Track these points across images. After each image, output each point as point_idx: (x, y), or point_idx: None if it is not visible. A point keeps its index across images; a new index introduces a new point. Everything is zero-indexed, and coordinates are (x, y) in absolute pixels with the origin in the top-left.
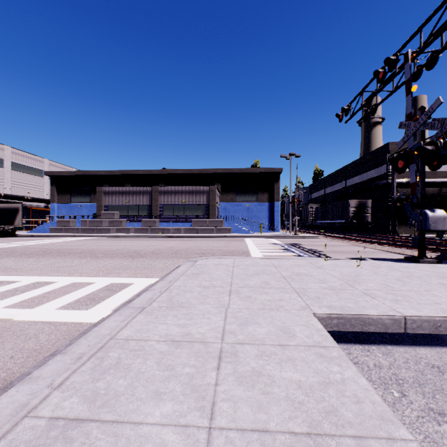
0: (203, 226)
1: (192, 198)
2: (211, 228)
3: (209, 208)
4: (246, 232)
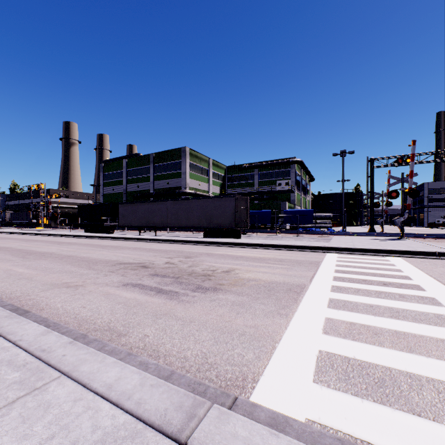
0: None
1: None
2: None
3: None
4: None
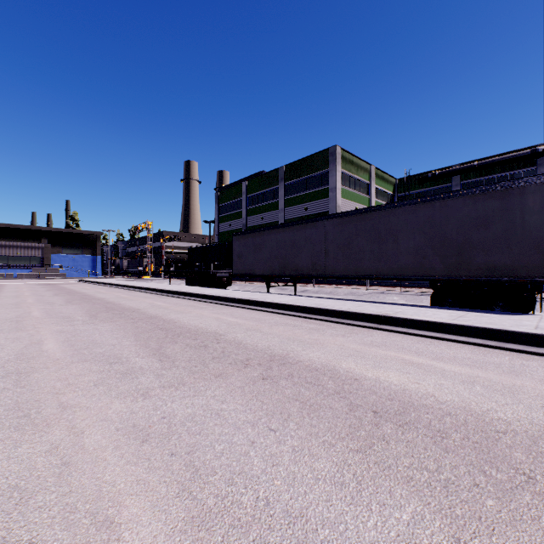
0: (43, 272)
1: (28, 252)
2: (52, 273)
3: (44, 259)
4: (77, 276)
